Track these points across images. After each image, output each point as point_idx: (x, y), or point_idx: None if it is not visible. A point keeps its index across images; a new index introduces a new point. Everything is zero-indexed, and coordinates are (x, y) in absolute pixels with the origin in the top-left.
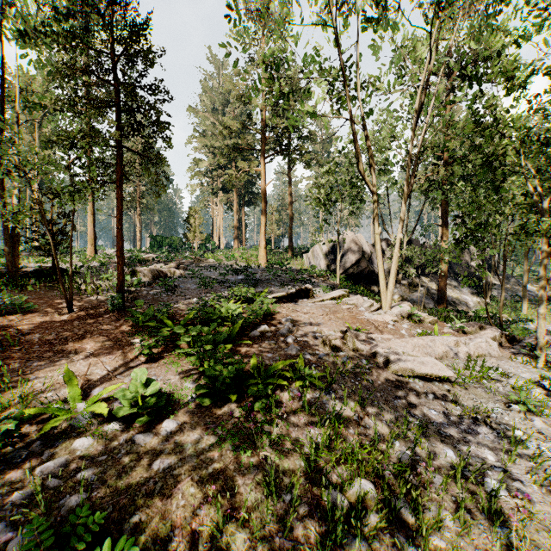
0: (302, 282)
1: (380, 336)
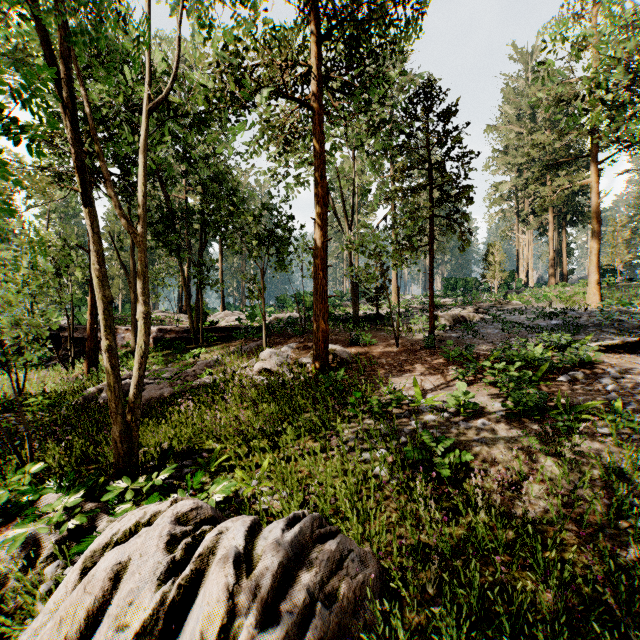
0: None
1: None
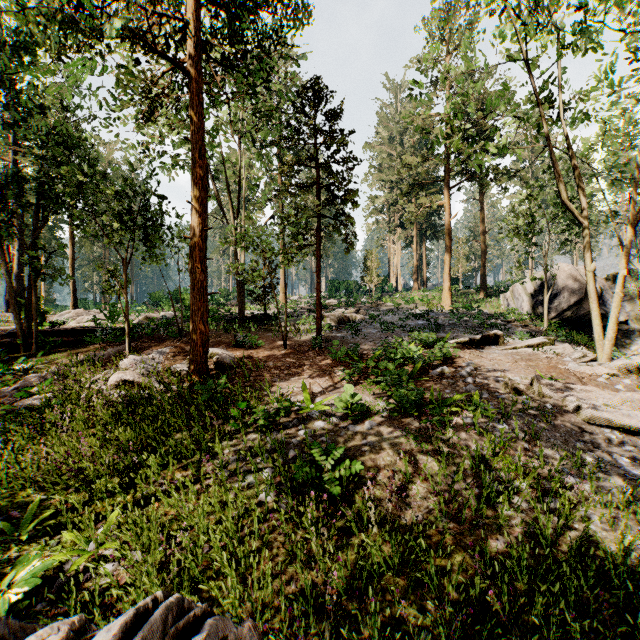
0: (493, 328)
1: (579, 386)
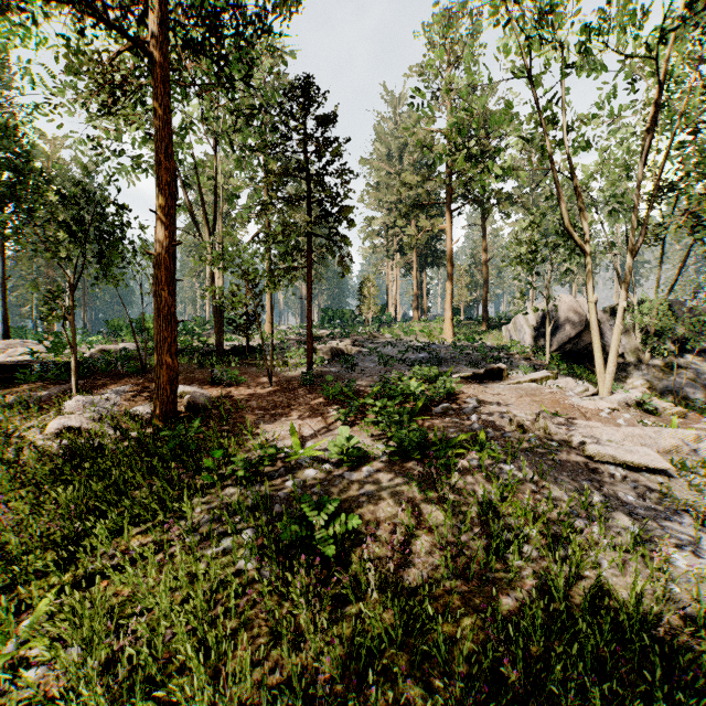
0: (497, 361)
1: (583, 422)
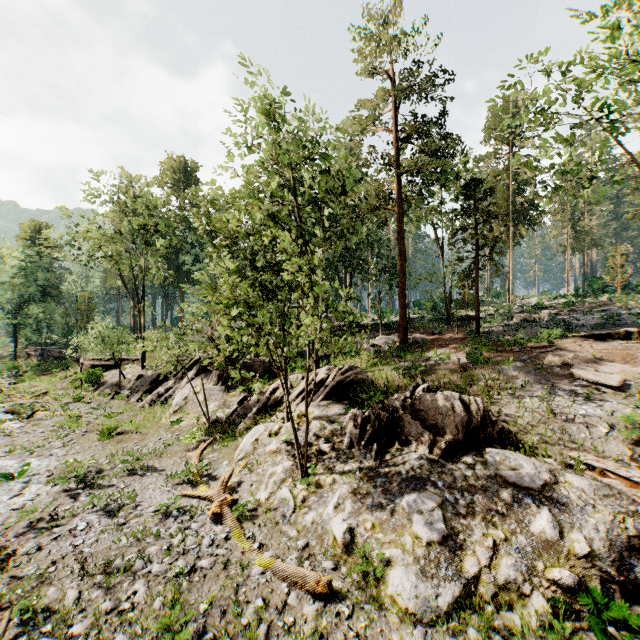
0: None
1: (612, 364)
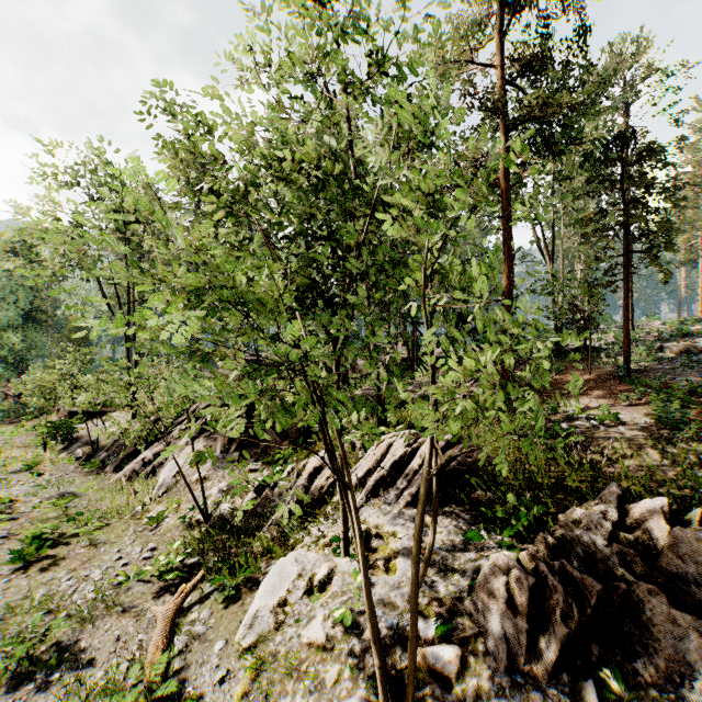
0: None
1: None
